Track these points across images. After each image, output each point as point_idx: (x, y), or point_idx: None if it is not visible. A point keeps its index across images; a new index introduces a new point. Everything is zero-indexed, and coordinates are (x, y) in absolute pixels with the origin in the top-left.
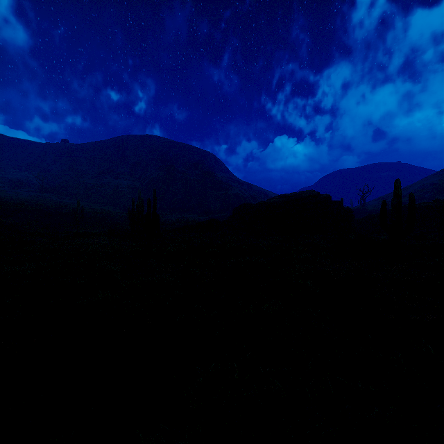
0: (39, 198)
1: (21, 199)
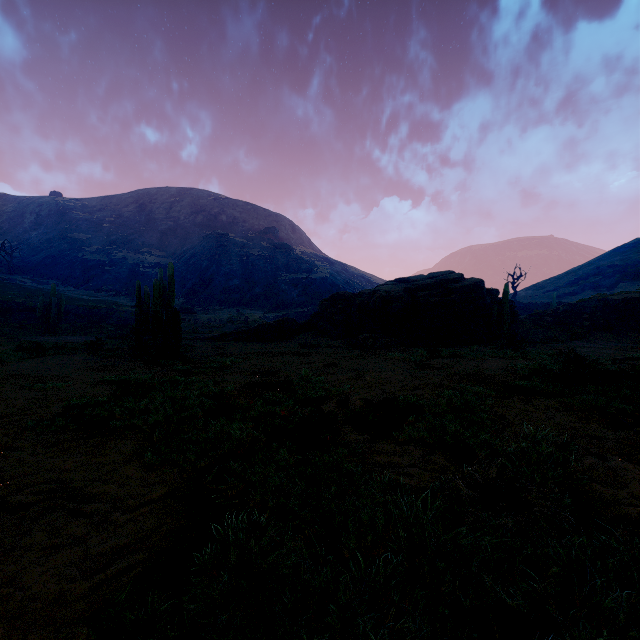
0: (0, 283)
1: None
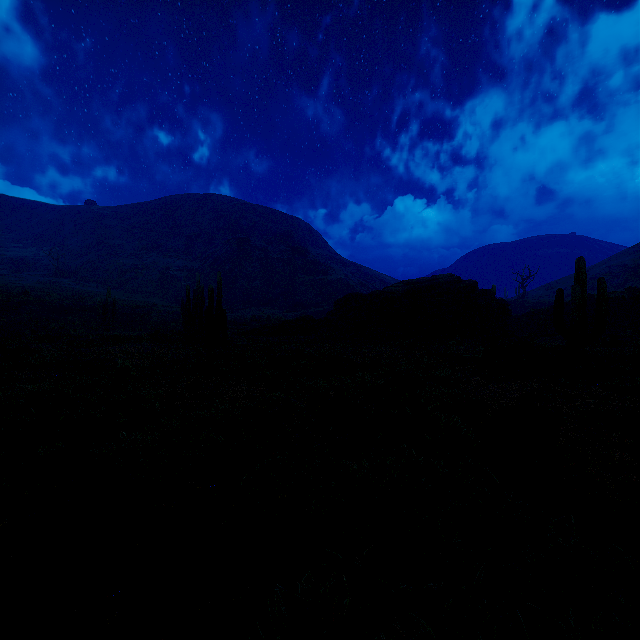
0: (52, 286)
1: (26, 287)
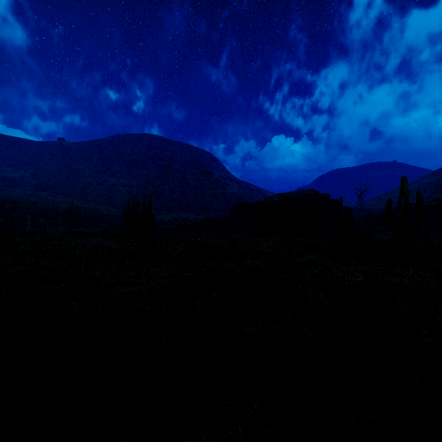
0: (34, 197)
1: (16, 198)
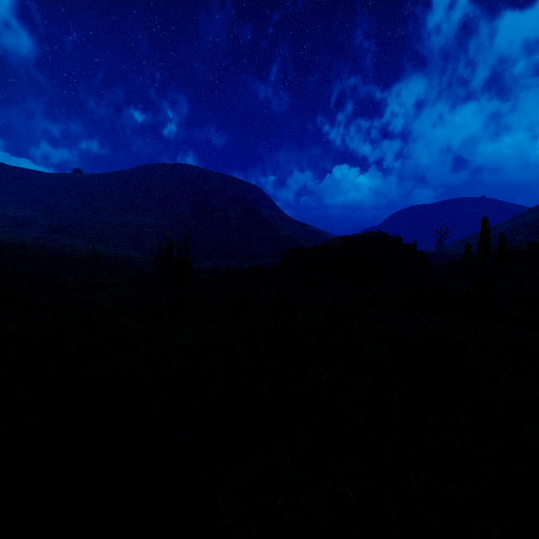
0: (46, 241)
1: (24, 242)
